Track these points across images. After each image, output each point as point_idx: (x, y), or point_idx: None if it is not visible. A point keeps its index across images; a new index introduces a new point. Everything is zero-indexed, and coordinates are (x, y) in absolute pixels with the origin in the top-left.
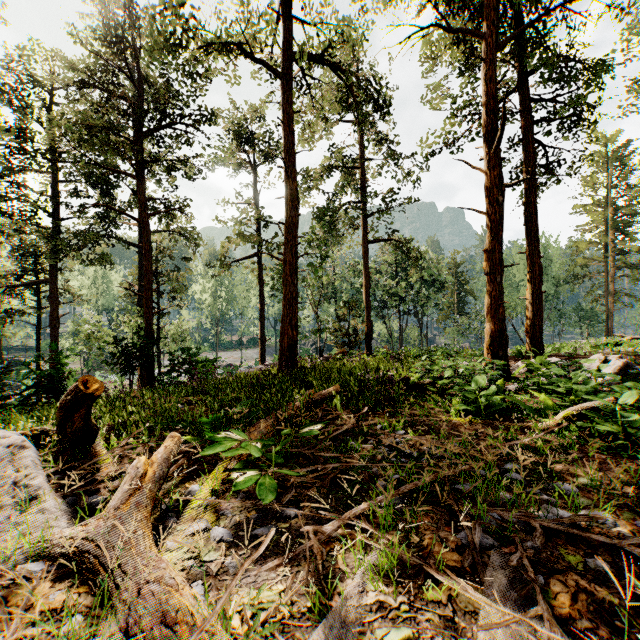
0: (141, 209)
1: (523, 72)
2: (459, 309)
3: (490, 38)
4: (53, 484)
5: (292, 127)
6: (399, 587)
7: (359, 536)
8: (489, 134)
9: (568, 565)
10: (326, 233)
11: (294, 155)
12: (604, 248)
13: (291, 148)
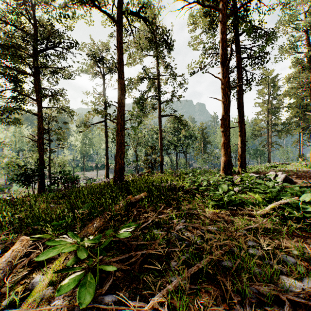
0: (36, 93)
1: (237, 34)
2: (204, 150)
3: (223, 11)
4: None
5: (121, 51)
6: None
7: None
8: (223, 60)
9: None
10: (140, 111)
11: (122, 66)
12: (267, 122)
13: (121, 62)
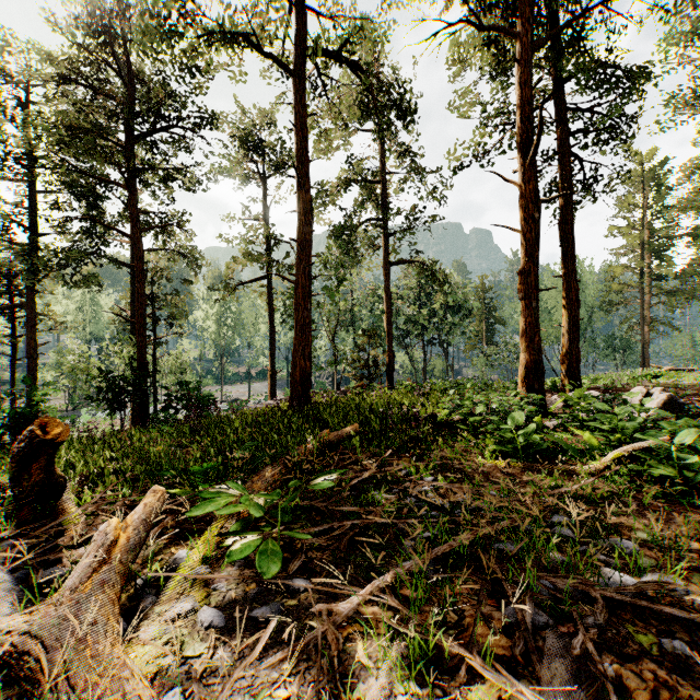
0: (133, 223)
1: (559, 79)
2: (487, 338)
3: (525, 37)
4: (5, 552)
5: (305, 132)
6: (436, 687)
7: (384, 618)
8: (524, 143)
9: (640, 648)
10: (343, 253)
11: (307, 164)
12: (640, 273)
13: (304, 155)
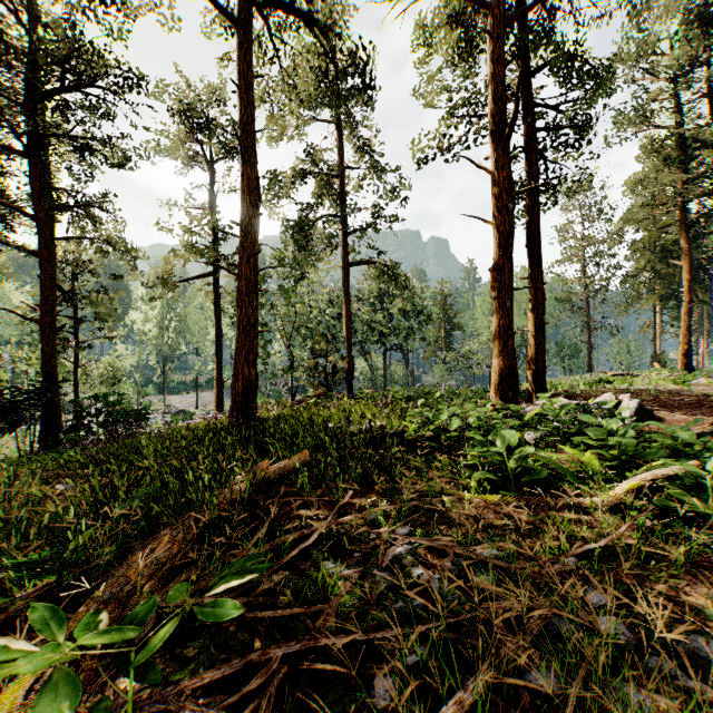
0: (35, 200)
1: (525, 71)
2: (447, 344)
3: (498, 9)
4: None
5: (249, 96)
6: None
7: None
8: (497, 126)
9: None
10: (299, 250)
11: (252, 134)
12: (586, 283)
13: (248, 124)
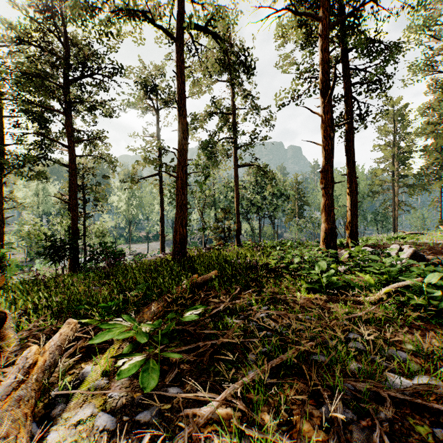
0: (68, 137)
1: (345, 49)
2: (299, 214)
3: (324, 20)
4: None
5: (183, 78)
6: None
7: (235, 421)
8: (324, 88)
9: (419, 437)
10: (208, 159)
11: (184, 99)
12: (392, 174)
13: (182, 94)
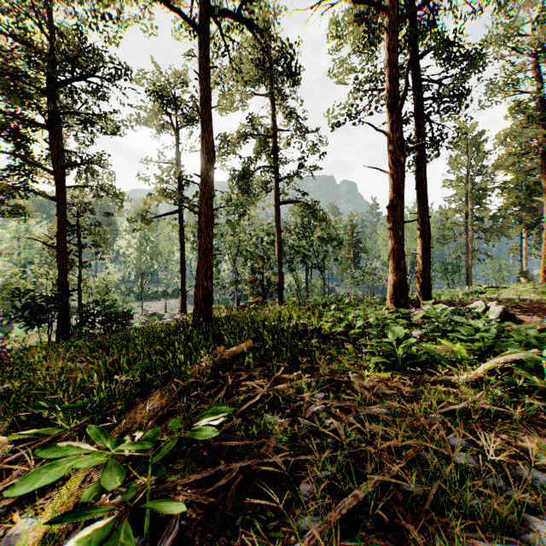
0: (54, 160)
1: (415, 55)
2: (355, 263)
3: (393, 11)
4: None
5: (207, 82)
6: None
7: None
8: (392, 99)
9: None
10: (242, 193)
11: (209, 109)
12: (465, 215)
13: (206, 102)
